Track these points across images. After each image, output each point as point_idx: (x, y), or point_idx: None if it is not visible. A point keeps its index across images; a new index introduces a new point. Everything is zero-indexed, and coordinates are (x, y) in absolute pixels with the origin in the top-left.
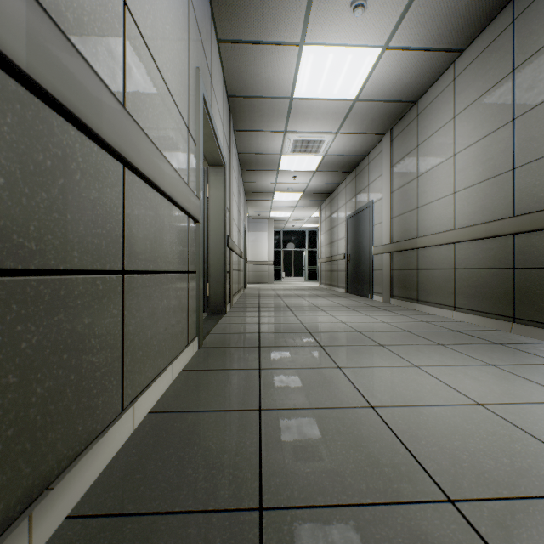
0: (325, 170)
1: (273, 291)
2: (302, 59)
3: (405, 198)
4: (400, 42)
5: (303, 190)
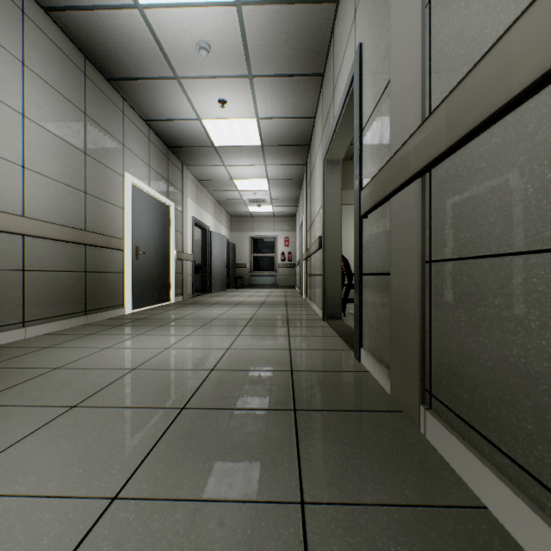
0: None
1: None
2: None
3: None
4: (130, 15)
5: None
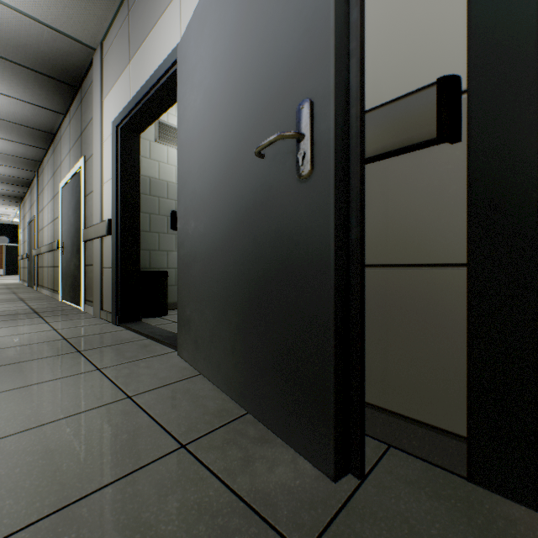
0: None
1: None
2: None
3: (41, 220)
4: None
5: None
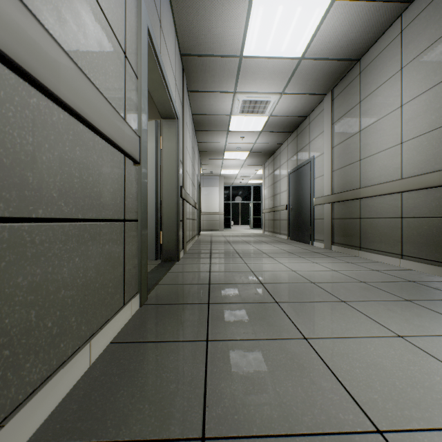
0: (270, 130)
1: (223, 237)
2: (252, 12)
3: (347, 152)
4: None
5: (250, 150)
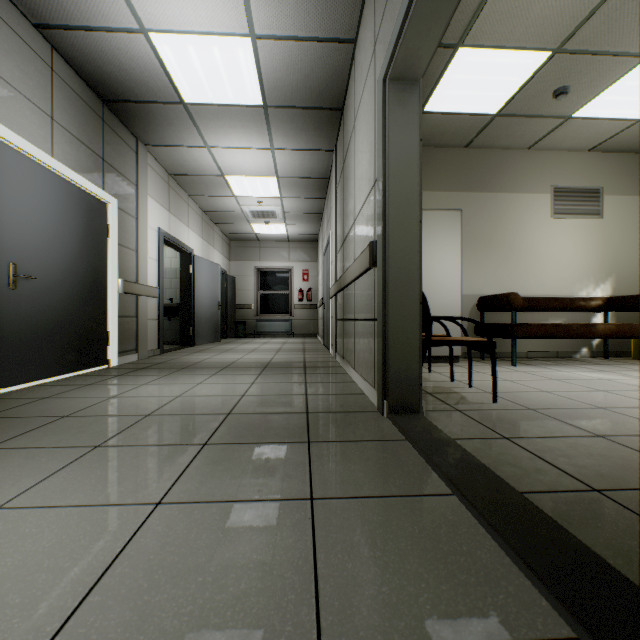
0: None
1: None
2: None
3: None
4: None
5: None
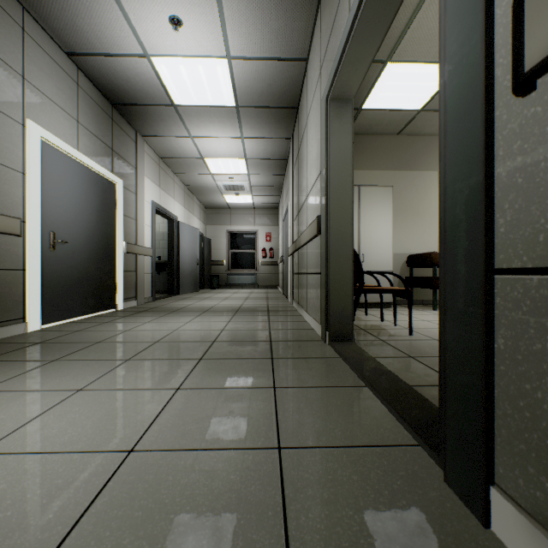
0: None
1: None
2: None
3: None
4: None
5: None
